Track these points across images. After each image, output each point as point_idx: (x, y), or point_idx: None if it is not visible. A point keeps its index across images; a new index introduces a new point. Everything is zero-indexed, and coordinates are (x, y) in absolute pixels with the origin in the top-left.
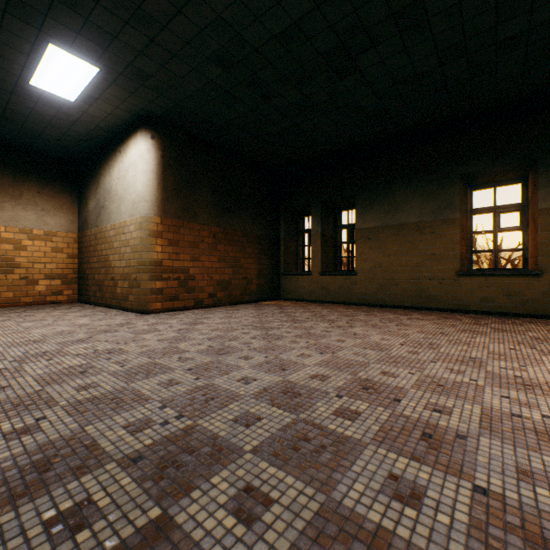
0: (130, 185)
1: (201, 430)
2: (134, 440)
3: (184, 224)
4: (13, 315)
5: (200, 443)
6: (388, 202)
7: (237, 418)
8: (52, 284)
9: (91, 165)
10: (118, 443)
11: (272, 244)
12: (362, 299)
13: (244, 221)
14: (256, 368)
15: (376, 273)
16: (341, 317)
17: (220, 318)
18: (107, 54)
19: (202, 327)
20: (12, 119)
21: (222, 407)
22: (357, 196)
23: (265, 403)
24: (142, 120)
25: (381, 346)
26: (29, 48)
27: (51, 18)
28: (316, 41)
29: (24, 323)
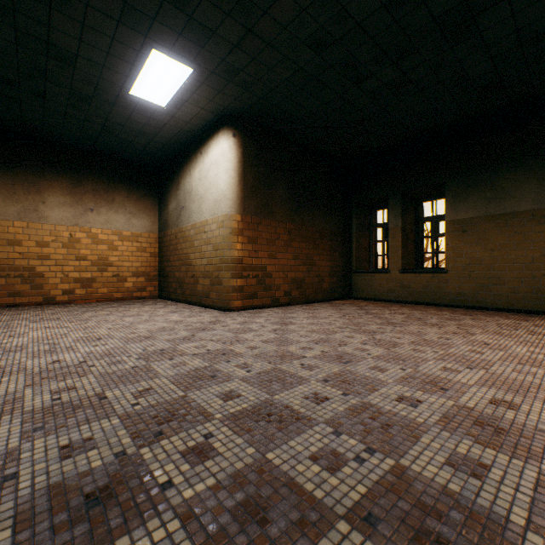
0: (211, 184)
1: (416, 476)
2: (340, 483)
3: (261, 221)
4: (112, 310)
5: (433, 499)
6: (490, 188)
7: (451, 462)
8: (138, 281)
9: (171, 169)
10: (321, 485)
11: (344, 240)
12: (454, 300)
13: (317, 216)
14: (404, 384)
15: (474, 271)
16: (444, 321)
17: (305, 318)
18: (203, 53)
19: (296, 328)
20: (110, 129)
21: (413, 441)
22: (447, 183)
23: (466, 440)
24: (224, 119)
25: (542, 362)
26: (134, 57)
27: (157, 22)
28: (433, 2)
29: (125, 318)
